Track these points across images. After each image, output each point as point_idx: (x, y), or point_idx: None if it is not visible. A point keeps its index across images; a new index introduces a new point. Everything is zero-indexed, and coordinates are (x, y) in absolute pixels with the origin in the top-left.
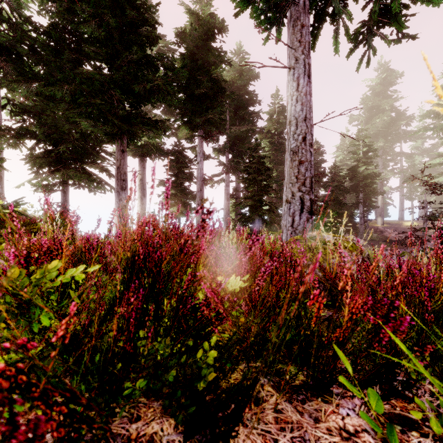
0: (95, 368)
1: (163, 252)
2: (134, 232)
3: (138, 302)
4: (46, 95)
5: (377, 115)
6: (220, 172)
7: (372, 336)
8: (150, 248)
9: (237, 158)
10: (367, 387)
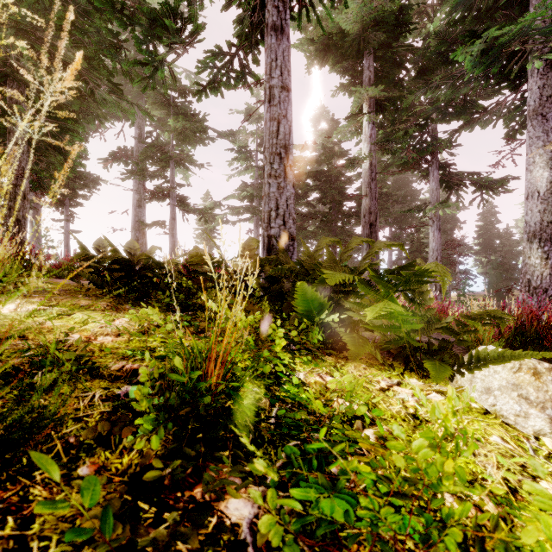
0: None
1: None
2: None
3: None
4: None
5: None
6: None
7: None
8: None
9: (400, 229)
10: None
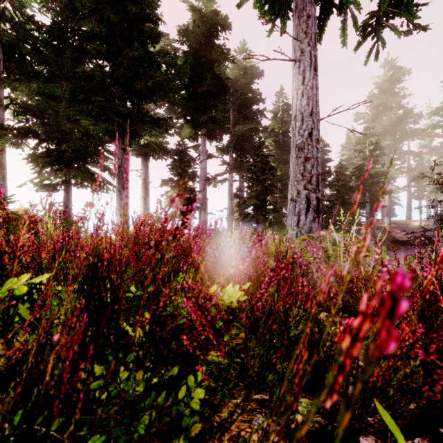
0: (8, 438)
1: (150, 254)
2: (120, 231)
3: (78, 335)
4: (48, 94)
5: (384, 113)
6: (223, 172)
7: (419, 376)
8: (142, 249)
9: (241, 157)
10: (408, 439)
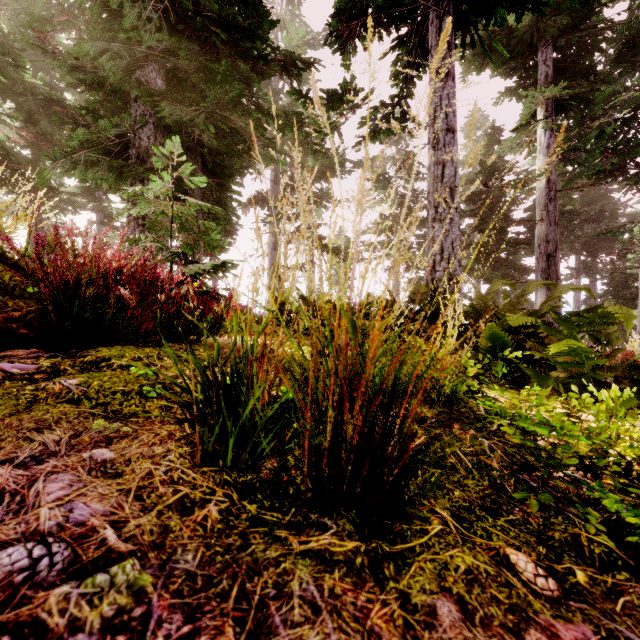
0: None
1: None
2: None
3: None
4: None
5: None
6: (567, 277)
7: None
8: None
9: (592, 257)
10: None
